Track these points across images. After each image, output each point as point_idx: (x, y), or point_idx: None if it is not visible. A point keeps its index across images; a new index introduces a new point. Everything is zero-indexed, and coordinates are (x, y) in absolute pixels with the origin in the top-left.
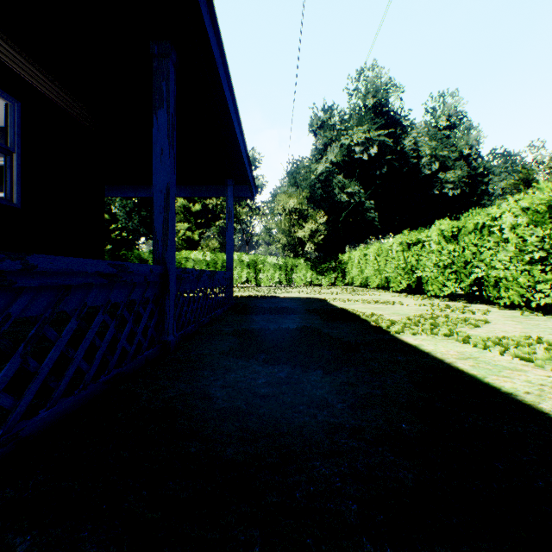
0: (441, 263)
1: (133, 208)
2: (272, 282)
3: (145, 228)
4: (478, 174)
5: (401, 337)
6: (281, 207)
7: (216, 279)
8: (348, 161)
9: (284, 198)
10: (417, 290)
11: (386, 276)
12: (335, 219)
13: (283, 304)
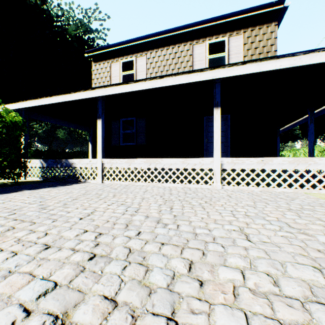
0: None
1: None
2: None
3: None
4: None
5: None
6: None
7: None
8: None
9: None
10: None
11: None
12: None
13: None
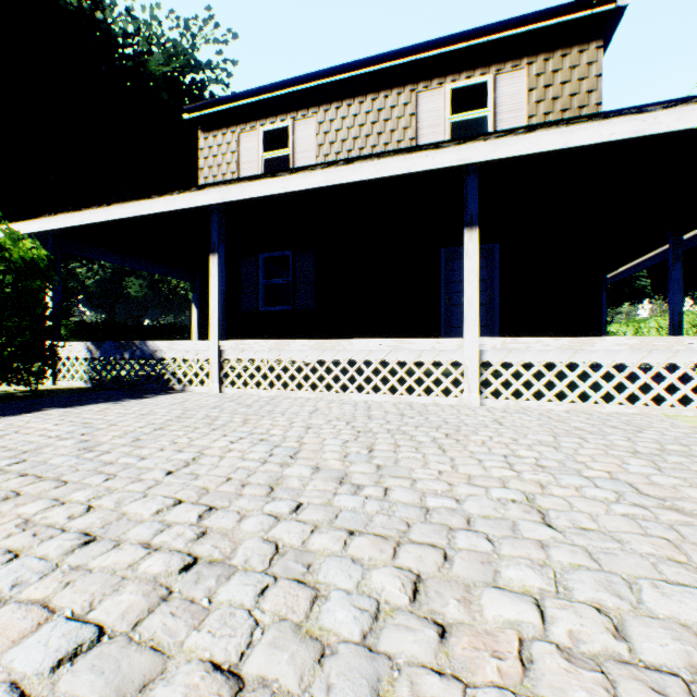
0: None
1: None
2: None
3: None
4: None
5: None
6: None
7: None
8: None
9: None
10: None
11: None
12: None
13: None
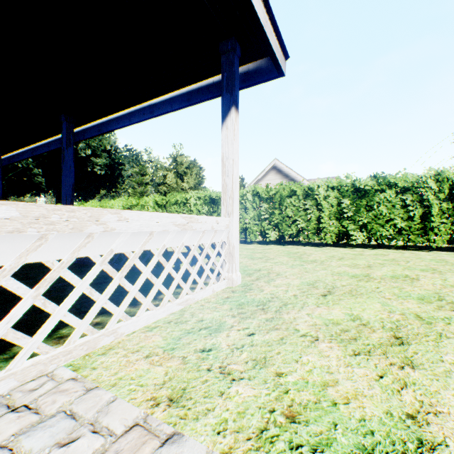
0: None
1: None
2: None
3: None
4: (117, 163)
5: None
6: None
7: None
8: None
9: None
10: None
11: None
12: None
13: None
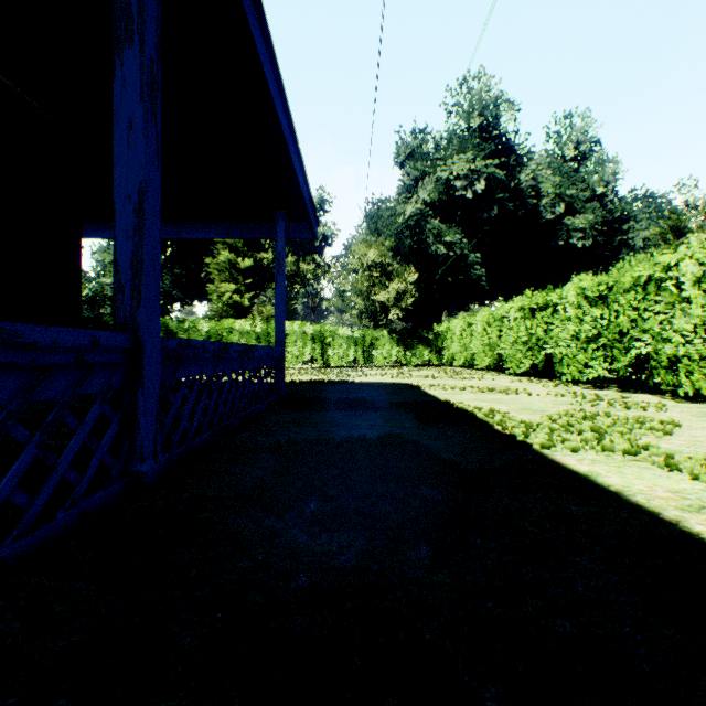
0: (582, 335)
1: (164, 264)
2: (344, 361)
3: (180, 290)
4: (614, 220)
5: (554, 456)
6: (357, 261)
7: (254, 357)
8: (445, 201)
9: (361, 249)
10: (544, 372)
11: (500, 353)
12: (428, 278)
13: (358, 393)
